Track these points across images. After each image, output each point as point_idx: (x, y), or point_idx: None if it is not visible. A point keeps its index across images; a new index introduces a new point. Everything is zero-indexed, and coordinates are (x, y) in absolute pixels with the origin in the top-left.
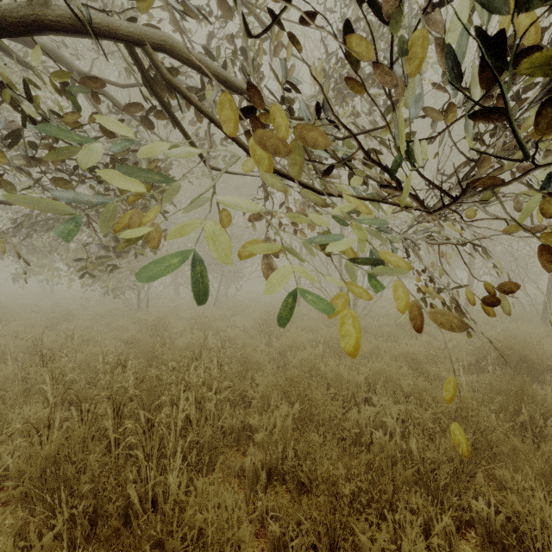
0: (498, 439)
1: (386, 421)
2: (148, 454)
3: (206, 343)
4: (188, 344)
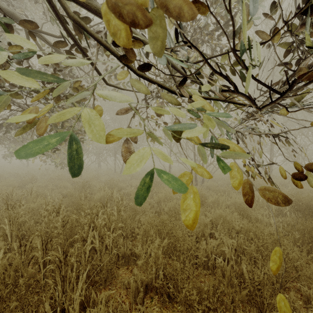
0: (302, 266)
1: (225, 250)
2: (63, 276)
3: (112, 197)
4: (101, 197)
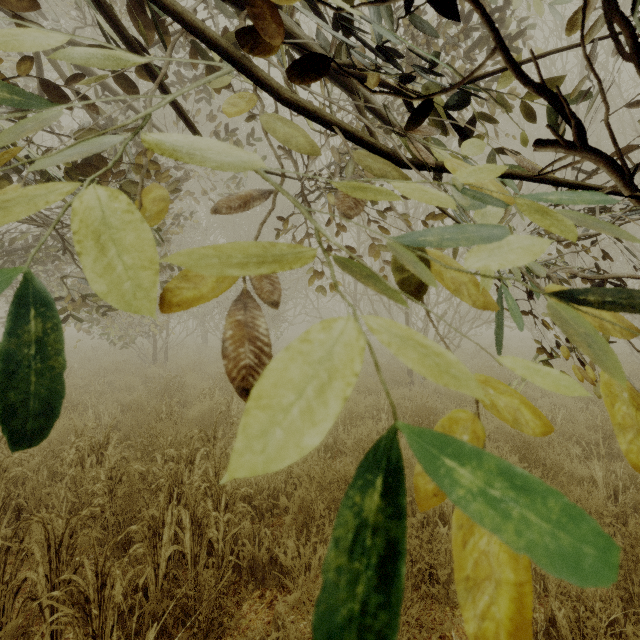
0: None
1: None
2: (95, 638)
3: (229, 412)
4: (205, 413)
